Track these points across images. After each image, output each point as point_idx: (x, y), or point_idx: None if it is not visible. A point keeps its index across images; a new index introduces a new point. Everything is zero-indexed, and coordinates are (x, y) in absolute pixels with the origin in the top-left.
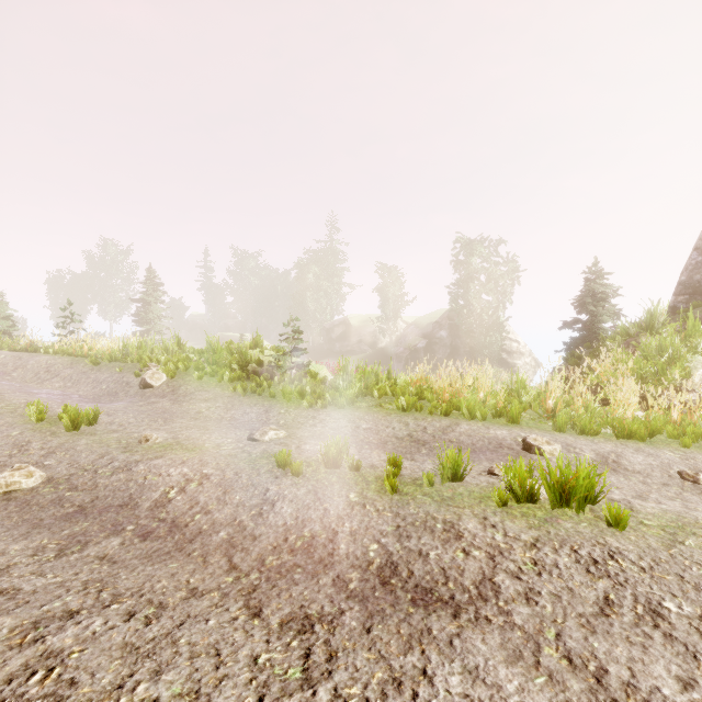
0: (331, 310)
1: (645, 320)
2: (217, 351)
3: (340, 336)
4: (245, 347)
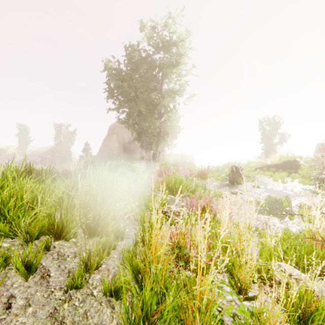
0: None
1: (83, 157)
2: None
3: None
4: None
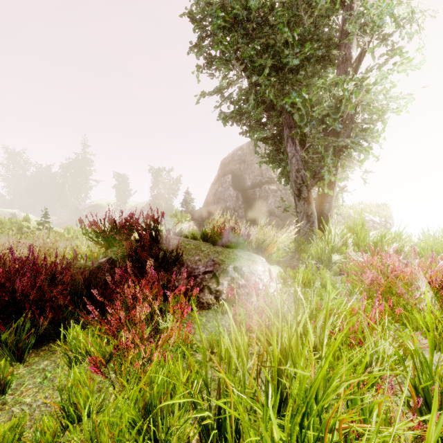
0: (84, 196)
1: (175, 213)
2: (4, 222)
3: (89, 212)
4: (20, 220)
